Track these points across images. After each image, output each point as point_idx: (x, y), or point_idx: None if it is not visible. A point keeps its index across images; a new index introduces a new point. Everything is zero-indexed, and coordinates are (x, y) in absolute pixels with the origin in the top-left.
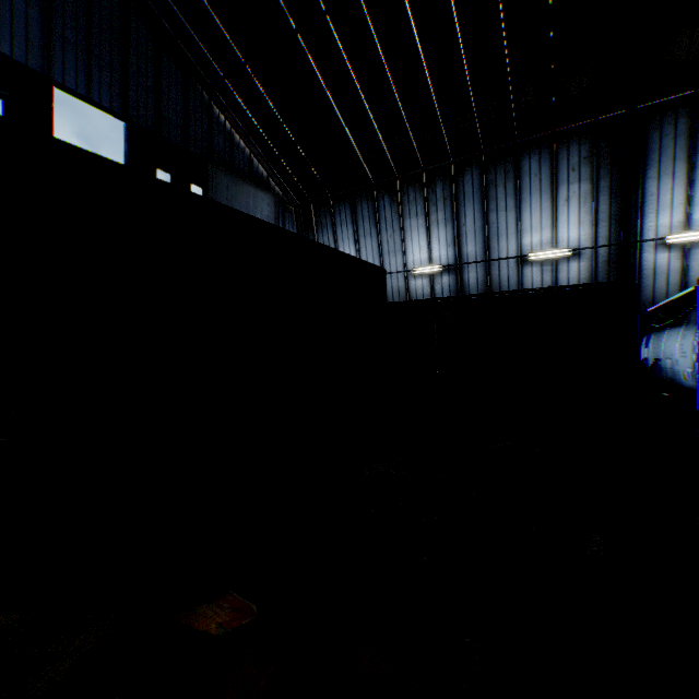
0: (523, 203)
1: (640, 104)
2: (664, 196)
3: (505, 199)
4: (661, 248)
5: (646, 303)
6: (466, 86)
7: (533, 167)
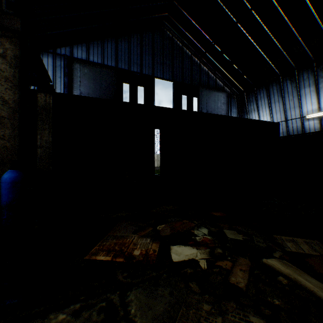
0: None
1: None
2: None
3: None
4: None
5: None
6: None
7: None
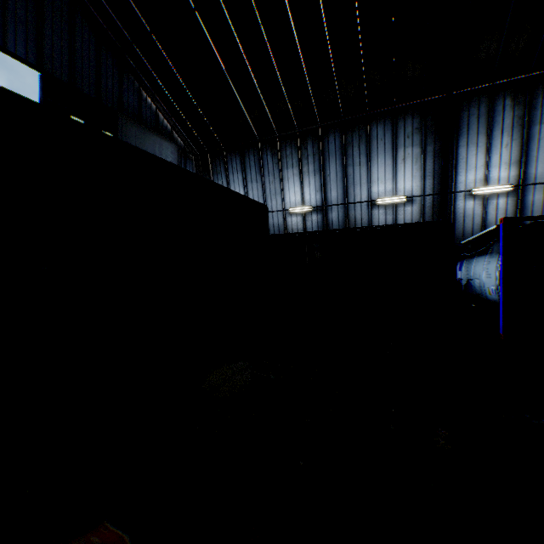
0: (372, 160)
1: (455, 91)
2: (471, 159)
3: (359, 157)
4: (469, 198)
5: (458, 237)
6: (331, 67)
7: (380, 133)
